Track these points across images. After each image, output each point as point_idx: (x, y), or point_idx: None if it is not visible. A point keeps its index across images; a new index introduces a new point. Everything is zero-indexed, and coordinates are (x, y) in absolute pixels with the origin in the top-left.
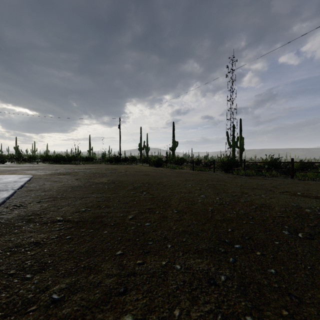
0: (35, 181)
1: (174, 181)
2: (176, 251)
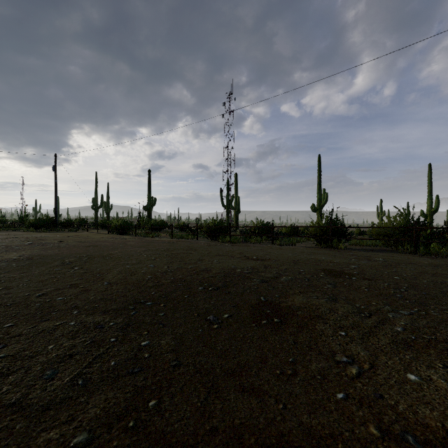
0: None
1: (128, 252)
2: (80, 315)
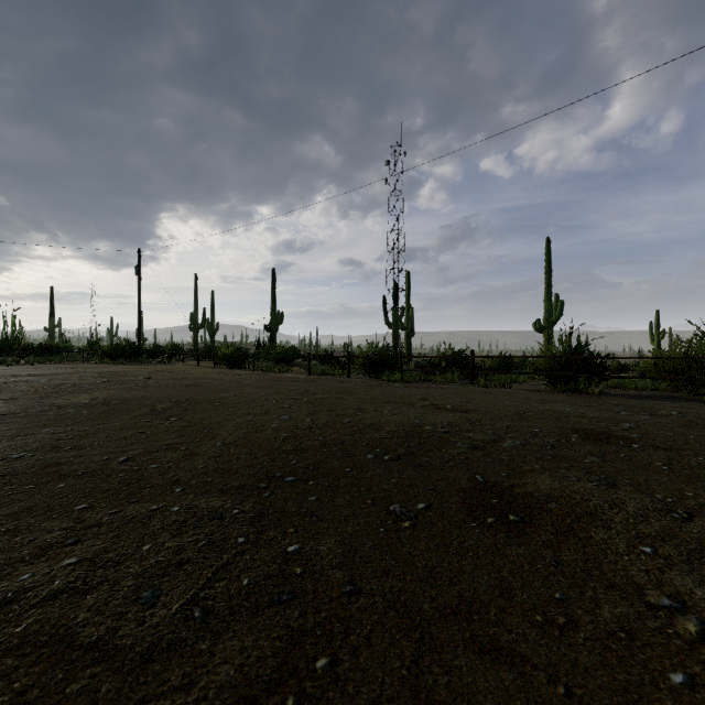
0: None
1: (247, 396)
2: (185, 494)
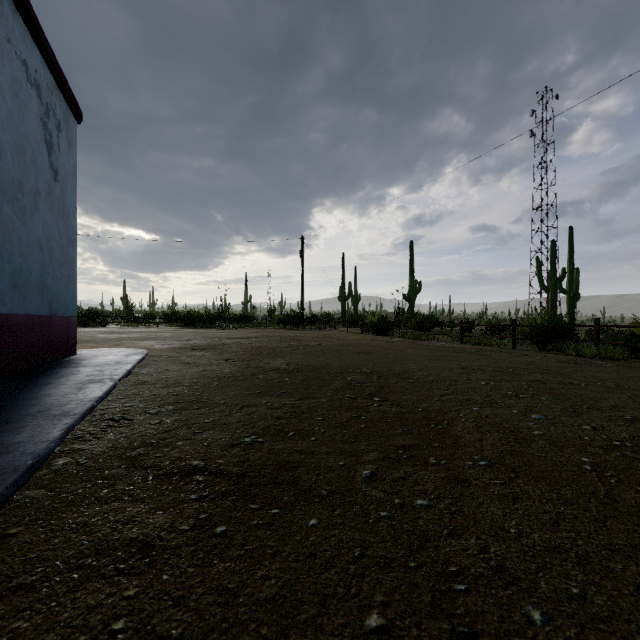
0: (152, 363)
1: (436, 371)
2: None
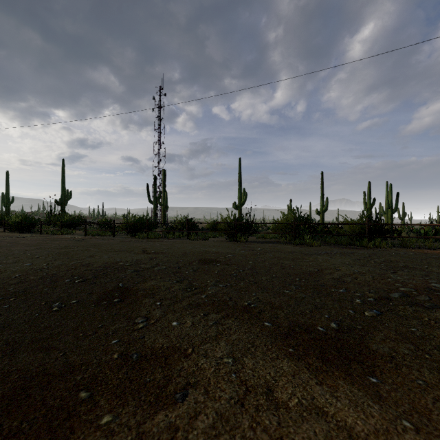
0: None
1: (10, 252)
2: None
